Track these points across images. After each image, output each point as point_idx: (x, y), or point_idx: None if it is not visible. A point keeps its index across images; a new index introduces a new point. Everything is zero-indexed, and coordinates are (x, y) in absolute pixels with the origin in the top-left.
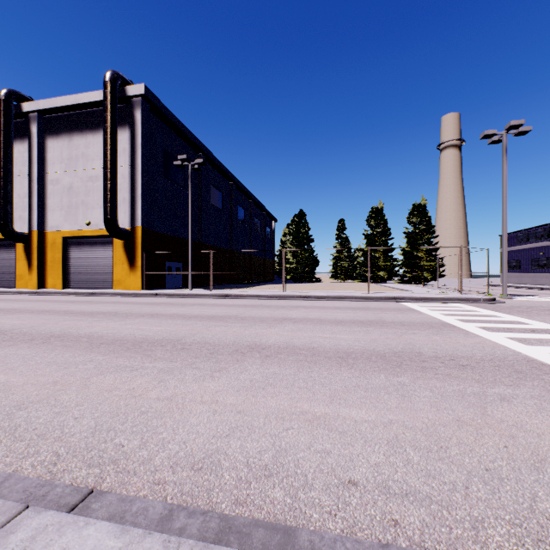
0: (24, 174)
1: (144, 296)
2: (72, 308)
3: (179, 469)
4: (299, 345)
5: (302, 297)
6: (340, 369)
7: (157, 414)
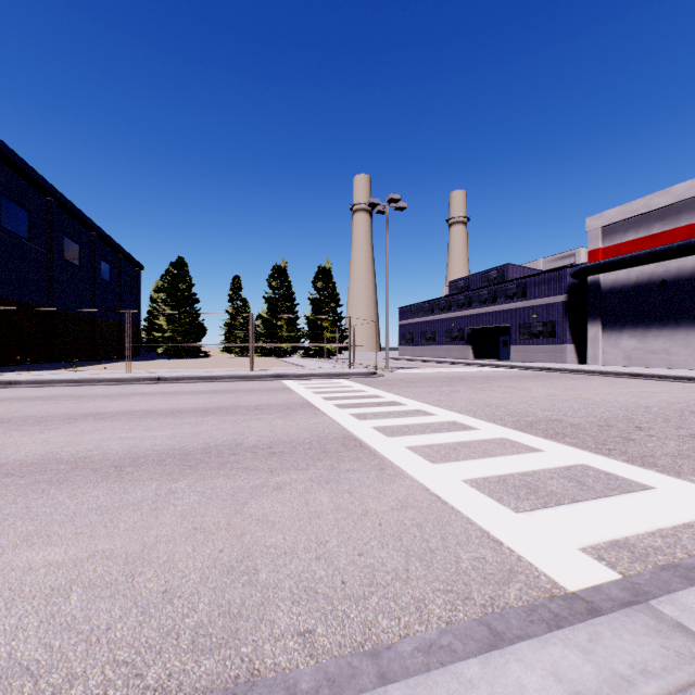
0: None
1: None
2: None
3: None
4: (65, 456)
5: (152, 380)
6: (98, 485)
7: None
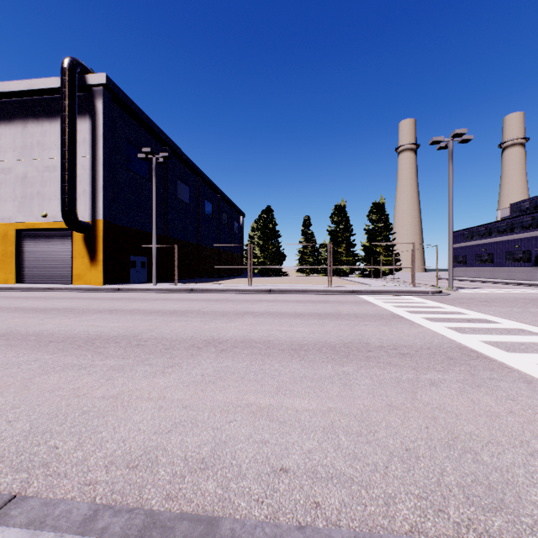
0: None
1: (106, 291)
2: (24, 304)
3: (113, 468)
4: (256, 339)
5: (266, 291)
6: (291, 360)
7: (100, 413)
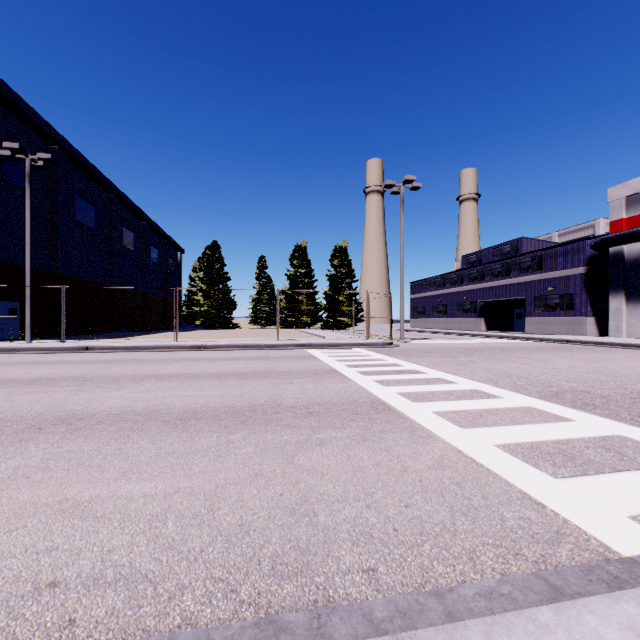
0: None
1: None
2: None
3: None
4: (139, 409)
5: (196, 347)
6: (170, 433)
7: None
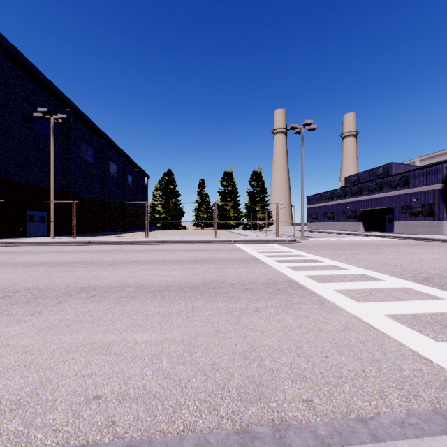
0: None
1: None
2: None
3: None
4: (130, 284)
5: (160, 242)
6: (153, 300)
7: None
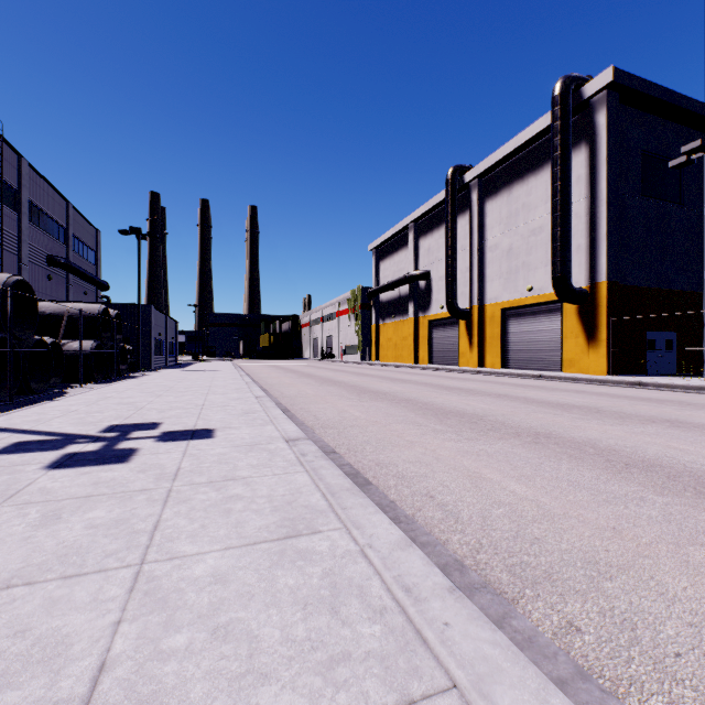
0: (465, 248)
1: (617, 384)
2: (528, 394)
3: None
4: None
5: None
6: None
7: None
